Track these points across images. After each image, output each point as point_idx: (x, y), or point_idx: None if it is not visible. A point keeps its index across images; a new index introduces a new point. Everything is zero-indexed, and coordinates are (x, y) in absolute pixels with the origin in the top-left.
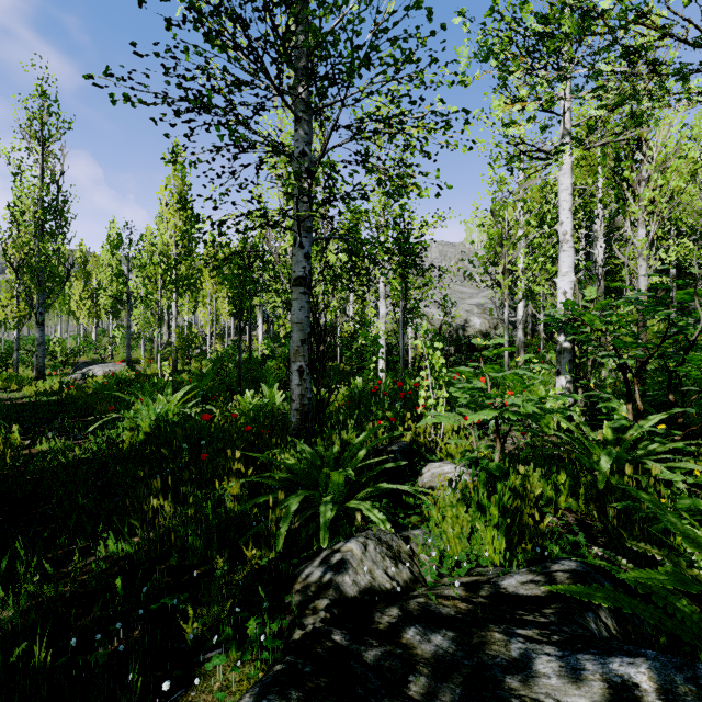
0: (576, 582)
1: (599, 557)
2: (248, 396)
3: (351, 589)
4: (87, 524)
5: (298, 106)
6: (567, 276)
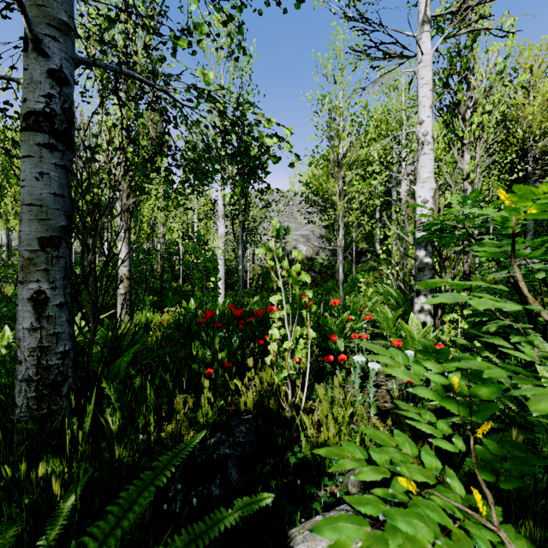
0: None
1: None
2: (6, 336)
3: None
4: None
5: None
6: (428, 183)
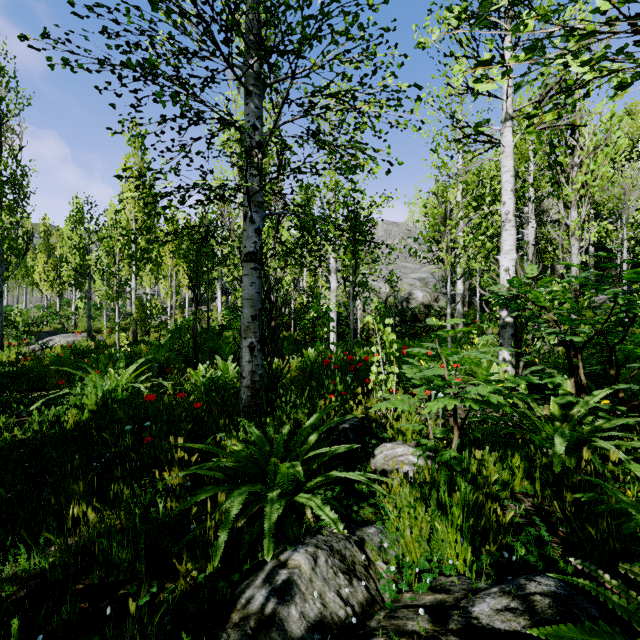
0: (560, 613)
1: (572, 565)
2: (201, 369)
3: (298, 626)
4: (0, 531)
5: (249, 80)
6: (509, 254)
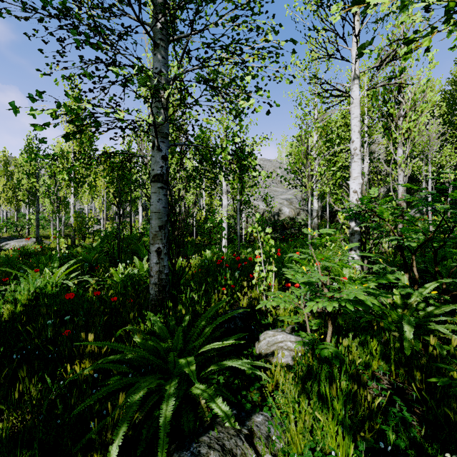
0: None
1: (442, 454)
2: (120, 268)
3: None
4: None
5: (157, 35)
6: (357, 180)
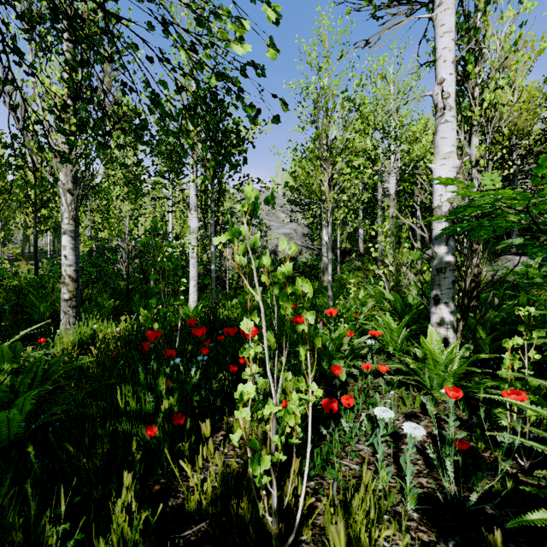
0: None
1: None
2: None
3: None
4: None
5: None
6: (451, 159)
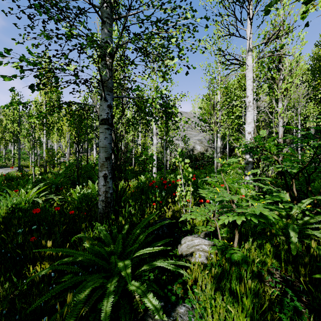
0: None
1: None
2: (78, 189)
3: None
4: None
5: (104, 14)
6: (250, 124)
